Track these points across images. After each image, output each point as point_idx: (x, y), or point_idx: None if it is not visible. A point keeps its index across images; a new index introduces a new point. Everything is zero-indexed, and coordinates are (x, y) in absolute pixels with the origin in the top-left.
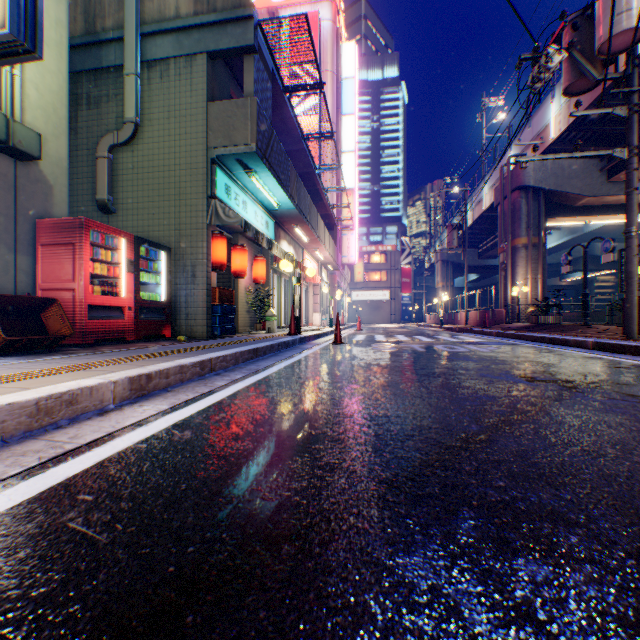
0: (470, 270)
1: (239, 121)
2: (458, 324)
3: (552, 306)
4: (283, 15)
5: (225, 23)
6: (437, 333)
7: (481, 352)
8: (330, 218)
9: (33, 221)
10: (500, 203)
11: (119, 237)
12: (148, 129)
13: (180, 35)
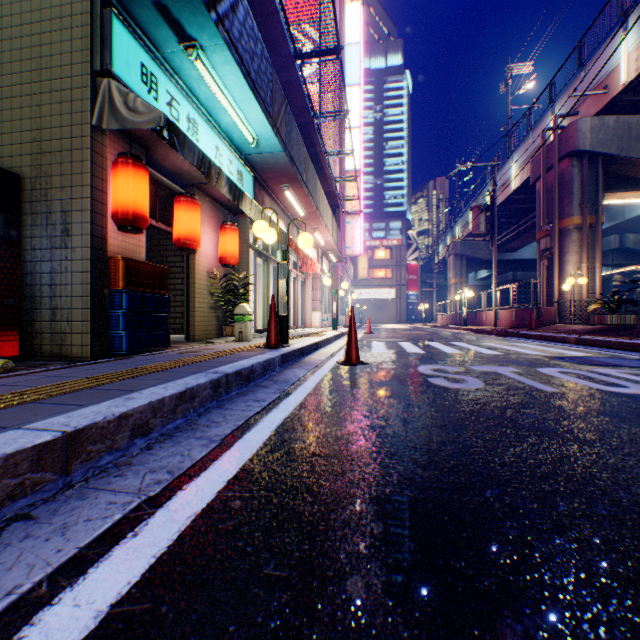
0: (486, 265)
1: None
2: (482, 325)
3: (625, 302)
4: None
5: None
6: (476, 338)
7: None
8: (332, 197)
9: None
10: (542, 176)
11: None
12: None
13: None
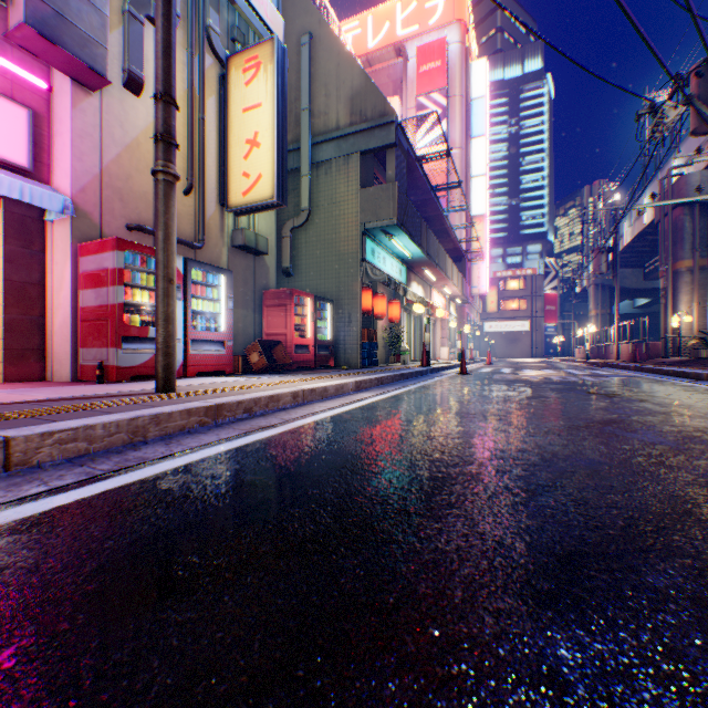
0: (633, 294)
1: (383, 202)
2: (609, 359)
3: None
4: (409, 47)
5: (373, 129)
6: (572, 367)
7: (587, 381)
8: (458, 251)
9: (261, 292)
10: (659, 221)
11: (305, 297)
12: (316, 213)
13: (339, 141)
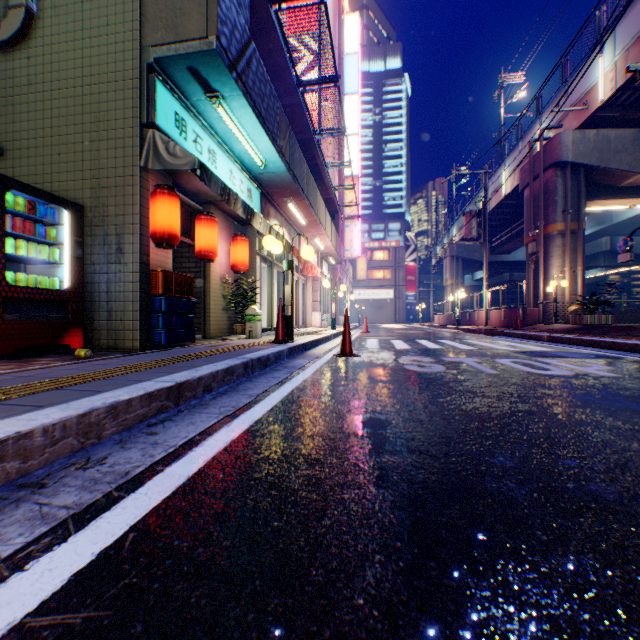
0: (481, 266)
1: (190, 1)
2: (475, 325)
3: (601, 303)
4: None
5: None
6: (463, 336)
7: (607, 378)
8: (332, 203)
9: None
10: (529, 185)
11: None
12: (51, 22)
13: None
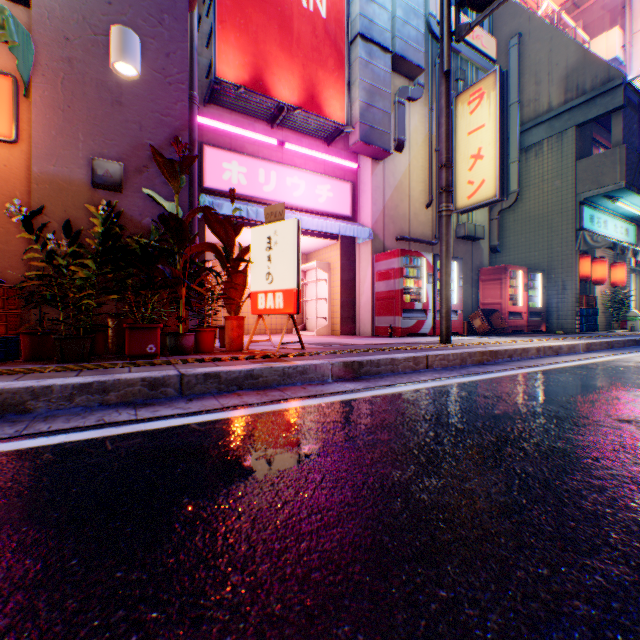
0: None
1: (605, 168)
2: None
3: None
4: None
5: (591, 99)
6: None
7: None
8: None
9: (475, 270)
10: None
11: (516, 271)
12: (523, 193)
13: (550, 122)
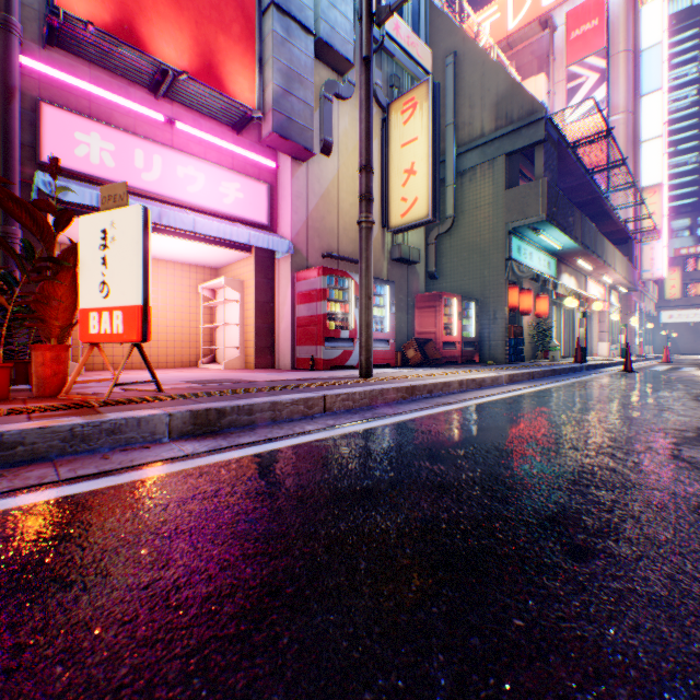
0: None
1: (530, 199)
2: None
3: None
4: (556, 15)
5: (519, 129)
6: None
7: None
8: (621, 233)
9: (412, 296)
10: None
11: (451, 298)
12: (459, 218)
13: (483, 148)
